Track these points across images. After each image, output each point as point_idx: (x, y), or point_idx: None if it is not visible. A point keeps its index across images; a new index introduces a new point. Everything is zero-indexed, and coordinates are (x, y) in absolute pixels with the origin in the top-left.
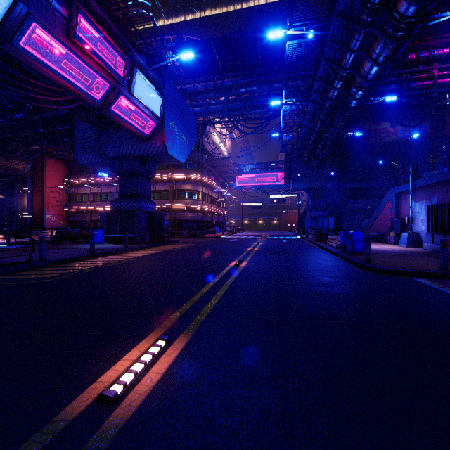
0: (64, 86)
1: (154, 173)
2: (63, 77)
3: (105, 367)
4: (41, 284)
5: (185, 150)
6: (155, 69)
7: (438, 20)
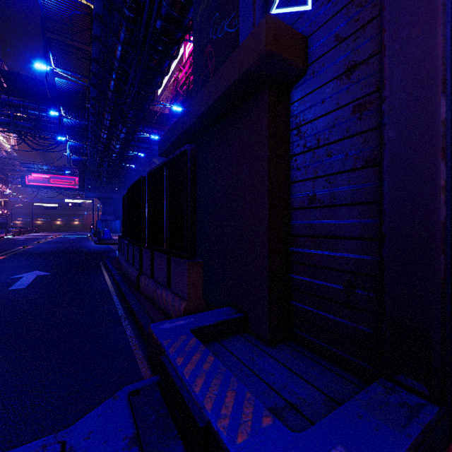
0: None
1: None
2: None
3: None
4: None
5: None
6: None
7: (143, 136)
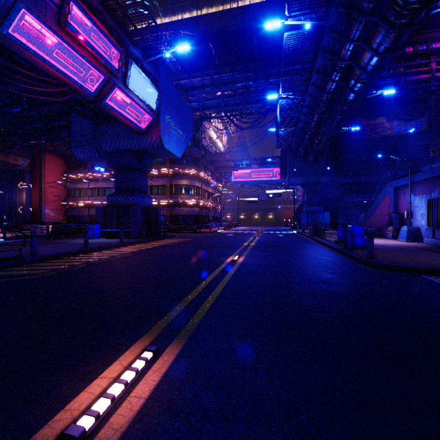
0: (57, 77)
1: (150, 167)
2: (56, 68)
3: (77, 388)
4: (27, 281)
5: (182, 145)
6: (150, 63)
7: None
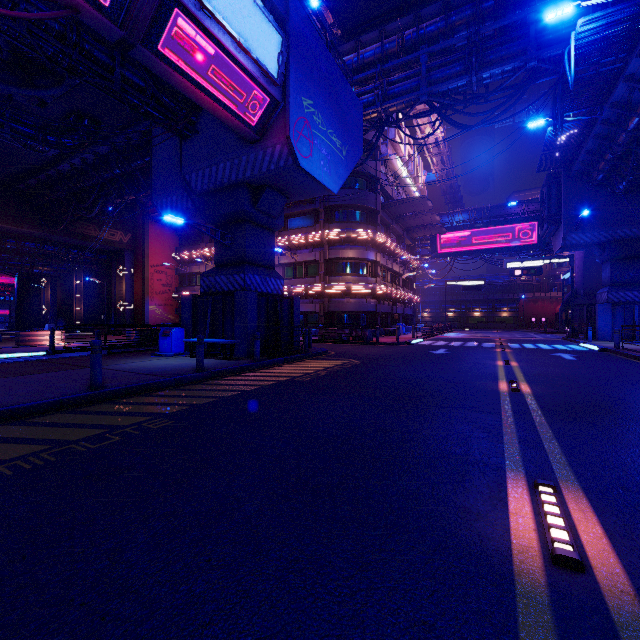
0: None
1: (280, 219)
2: None
3: None
4: None
5: (340, 168)
6: None
7: None
